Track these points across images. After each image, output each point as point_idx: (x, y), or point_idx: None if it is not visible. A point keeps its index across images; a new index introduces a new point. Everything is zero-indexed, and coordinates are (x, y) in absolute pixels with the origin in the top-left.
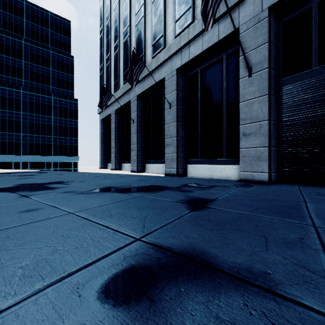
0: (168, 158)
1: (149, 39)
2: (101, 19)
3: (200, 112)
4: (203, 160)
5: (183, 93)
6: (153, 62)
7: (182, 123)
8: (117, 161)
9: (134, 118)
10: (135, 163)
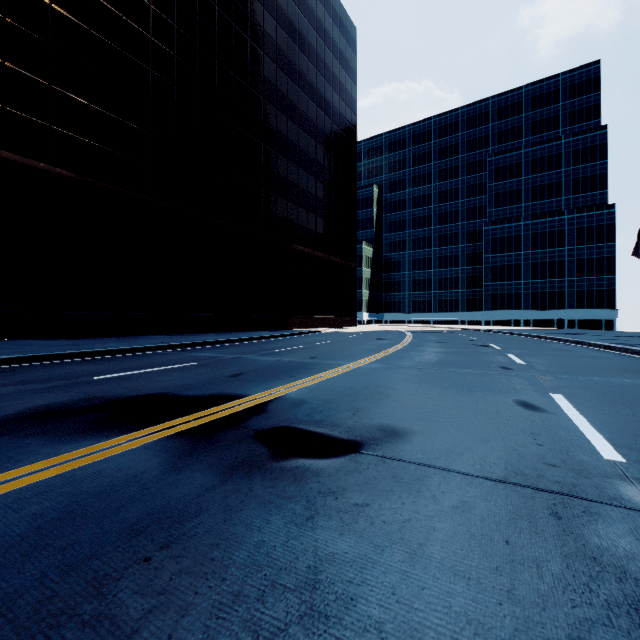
0: None
1: None
2: None
3: None
4: None
5: None
6: None
7: None
8: None
9: None
10: None
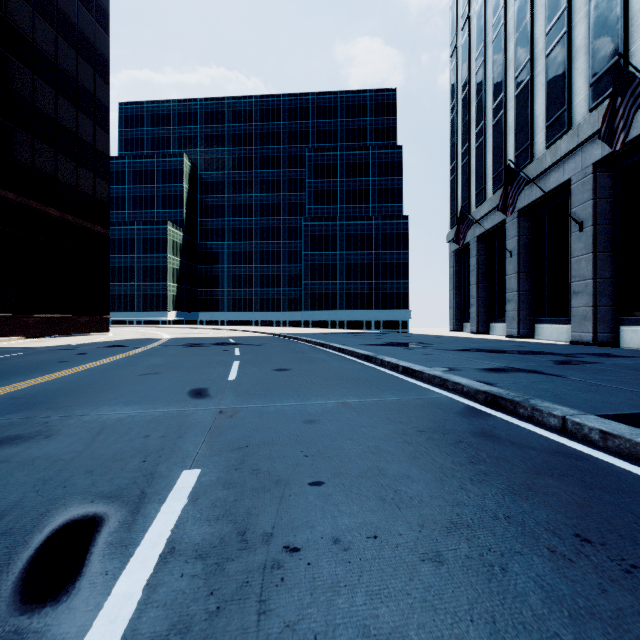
0: (577, 315)
1: (540, 117)
2: (453, 89)
3: None
4: None
5: (609, 200)
6: (547, 155)
7: (605, 254)
8: (480, 320)
9: (512, 248)
10: (514, 323)
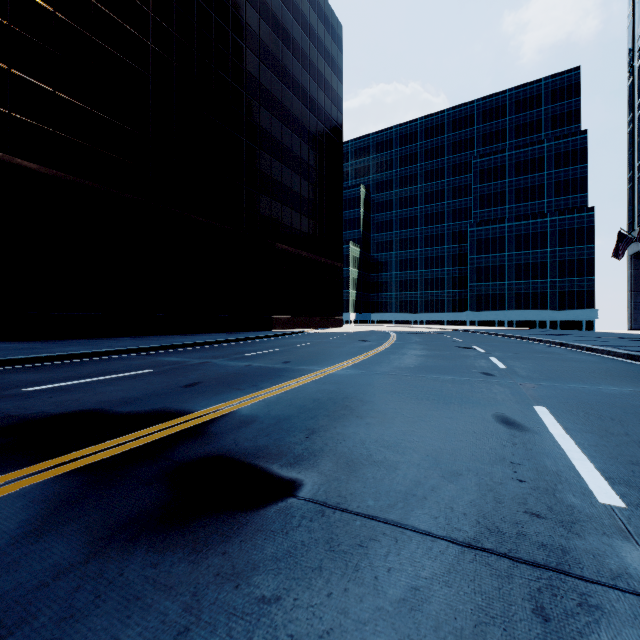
0: None
1: None
2: (629, 105)
3: None
4: None
5: None
6: None
7: None
8: None
9: None
10: None
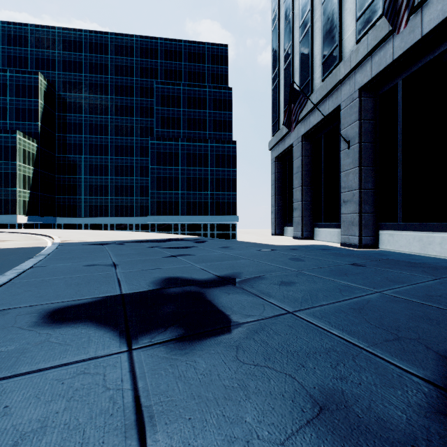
0: None
1: None
2: None
3: None
4: None
5: None
6: None
7: None
8: (304, 224)
9: (350, 137)
10: (355, 229)
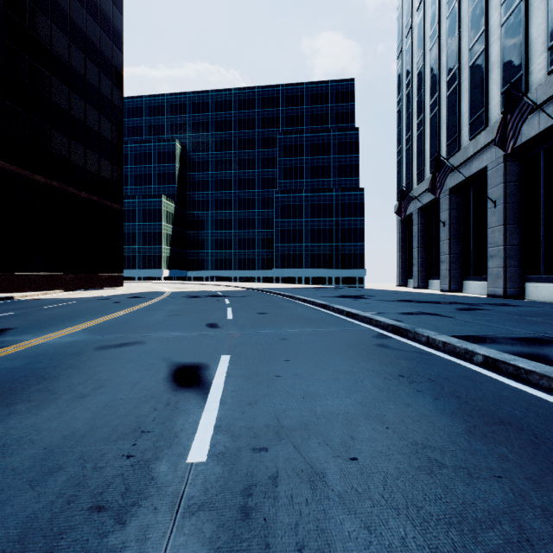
0: (492, 274)
1: (465, 114)
2: (399, 86)
3: (545, 209)
4: (548, 277)
5: (517, 183)
6: (470, 146)
7: (513, 226)
8: (420, 277)
9: (444, 219)
10: (446, 280)
